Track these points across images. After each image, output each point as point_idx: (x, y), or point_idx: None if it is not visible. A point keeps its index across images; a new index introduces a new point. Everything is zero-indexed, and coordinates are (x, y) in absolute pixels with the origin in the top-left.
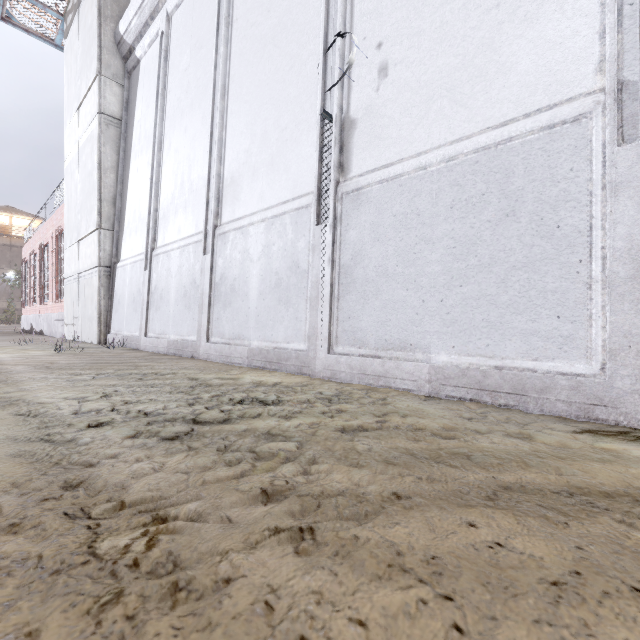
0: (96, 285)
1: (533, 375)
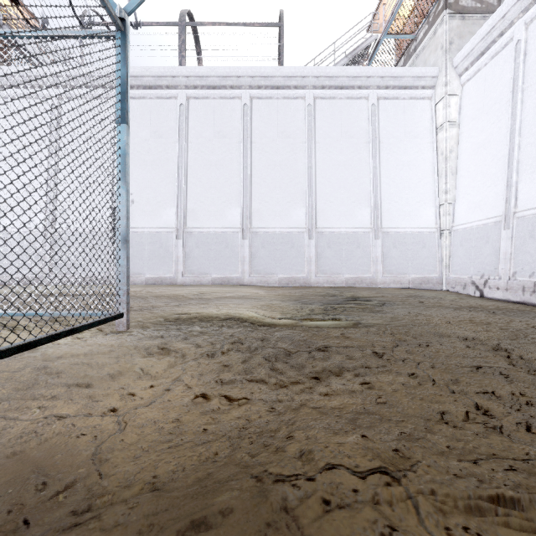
0: None
1: (164, 277)
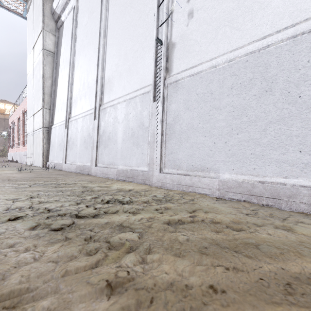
0: (41, 137)
1: (284, 187)
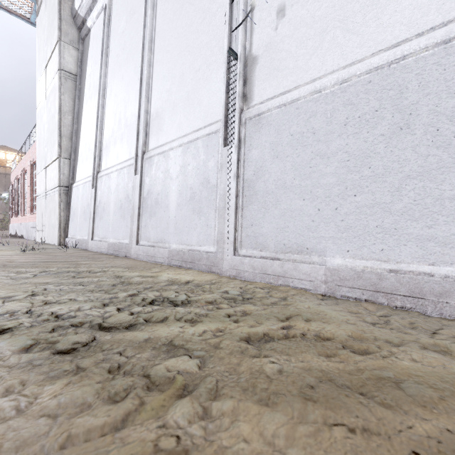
0: (57, 200)
1: (431, 279)
